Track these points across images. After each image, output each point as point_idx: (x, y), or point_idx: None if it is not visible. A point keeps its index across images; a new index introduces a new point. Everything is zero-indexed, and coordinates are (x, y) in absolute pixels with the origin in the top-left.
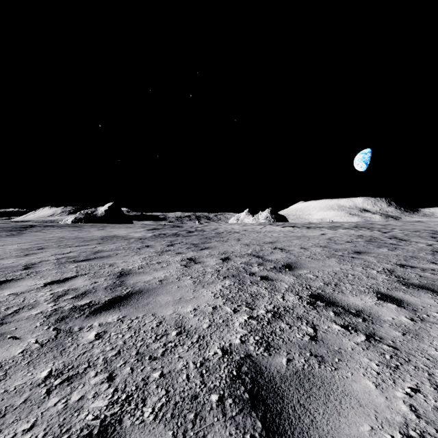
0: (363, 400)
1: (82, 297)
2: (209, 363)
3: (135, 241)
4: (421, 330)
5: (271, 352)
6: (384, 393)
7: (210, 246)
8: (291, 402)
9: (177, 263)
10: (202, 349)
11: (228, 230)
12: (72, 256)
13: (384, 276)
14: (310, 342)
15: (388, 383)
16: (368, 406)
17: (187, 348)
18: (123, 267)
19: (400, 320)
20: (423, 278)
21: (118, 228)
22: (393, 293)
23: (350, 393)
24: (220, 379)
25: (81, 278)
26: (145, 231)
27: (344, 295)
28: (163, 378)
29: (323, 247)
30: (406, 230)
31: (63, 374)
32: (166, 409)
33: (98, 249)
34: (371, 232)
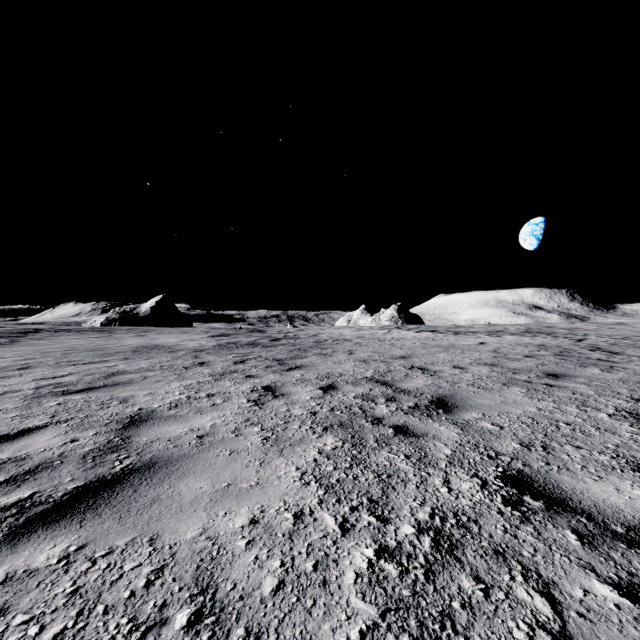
0: None
1: (22, 481)
2: None
3: (186, 354)
4: None
5: None
6: None
7: (304, 363)
8: None
9: (242, 397)
10: None
11: (334, 336)
12: (67, 382)
13: (628, 427)
14: None
15: None
16: None
17: None
18: (143, 404)
19: None
20: None
21: (168, 333)
22: None
23: None
24: None
25: (51, 429)
26: (207, 338)
27: (574, 476)
28: None
29: (490, 365)
30: (608, 336)
31: None
32: None
33: (119, 369)
34: (556, 340)
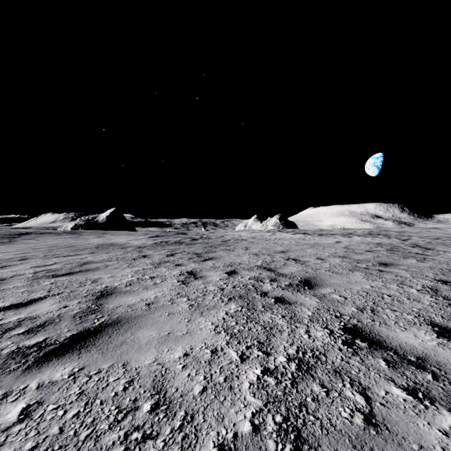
0: None
1: (37, 331)
2: None
3: (133, 250)
4: None
5: None
6: None
7: (215, 255)
8: None
9: (174, 279)
10: (188, 448)
11: (235, 237)
12: (54, 268)
13: (429, 298)
14: (366, 430)
15: None
16: None
17: (162, 446)
18: (108, 283)
19: None
20: None
21: (119, 235)
22: None
23: None
24: None
25: (49, 300)
26: (146, 239)
27: (389, 328)
28: None
29: (342, 257)
30: (426, 237)
31: None
32: None
33: (88, 260)
34: (389, 239)
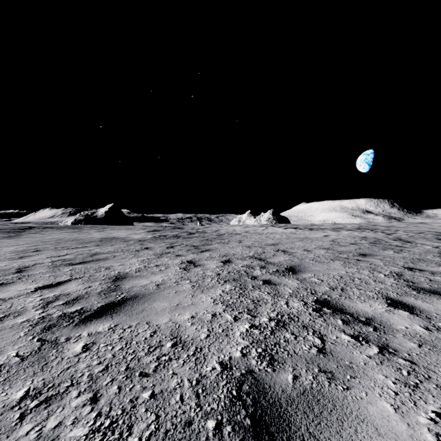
0: (381, 427)
1: (73, 303)
2: (206, 381)
3: (135, 243)
4: (439, 341)
5: (275, 367)
6: (405, 418)
7: (211, 248)
8: (299, 430)
9: (176, 266)
10: (199, 363)
11: (229, 231)
12: (68, 258)
13: (392, 280)
14: (318, 355)
15: (408, 406)
16: (388, 435)
17: (183, 362)
18: (120, 270)
19: (414, 329)
20: (433, 282)
21: (118, 229)
22: (404, 299)
23: (366, 419)
24: (217, 401)
25: (74, 282)
26: (145, 233)
27: (352, 301)
28: (154, 400)
29: (327, 249)
30: (410, 231)
31: (42, 394)
32: (155, 439)
33: (96, 251)
34: (375, 233)
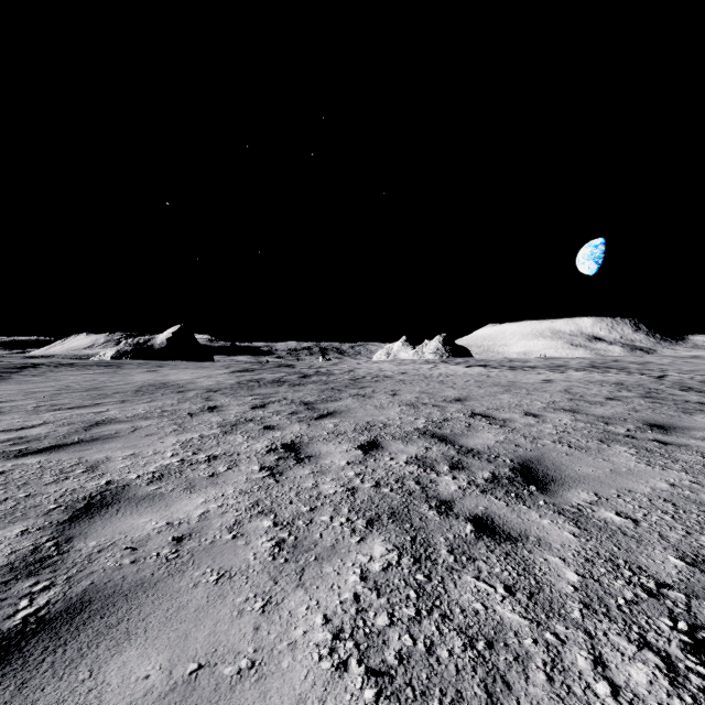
0: None
1: None
2: None
3: (196, 395)
4: None
5: None
6: None
7: (338, 407)
8: None
9: (254, 462)
10: None
11: (373, 372)
12: (33, 435)
13: None
14: None
15: None
16: None
17: None
18: (116, 474)
19: None
20: None
21: (184, 368)
22: None
23: None
24: None
25: None
26: (226, 375)
27: None
28: None
29: (570, 411)
30: (691, 372)
31: None
32: None
33: (107, 416)
34: (633, 377)
